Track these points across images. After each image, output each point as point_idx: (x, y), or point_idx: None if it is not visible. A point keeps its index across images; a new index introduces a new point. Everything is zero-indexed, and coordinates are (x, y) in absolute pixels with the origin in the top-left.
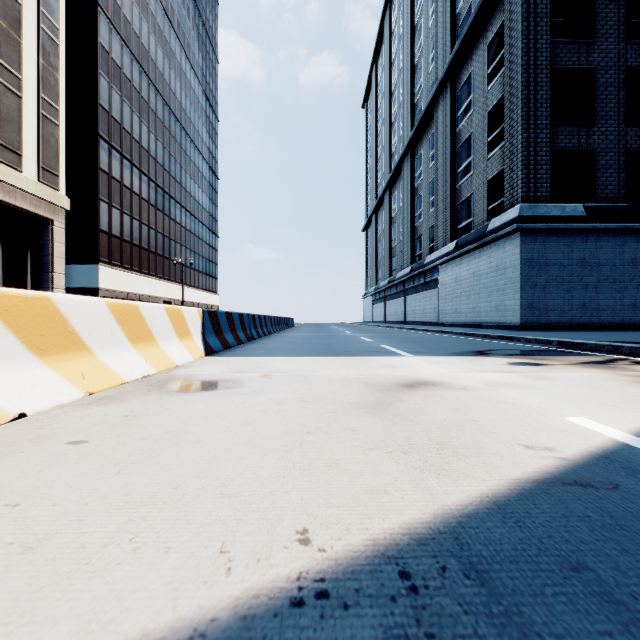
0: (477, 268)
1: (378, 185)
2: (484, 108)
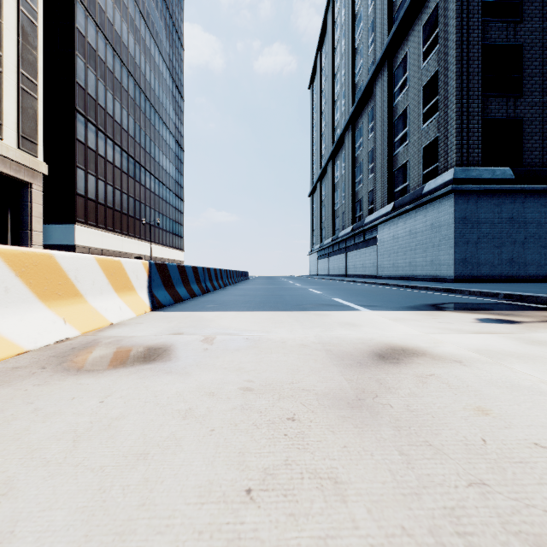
0: (413, 227)
1: (322, 156)
2: (419, 83)
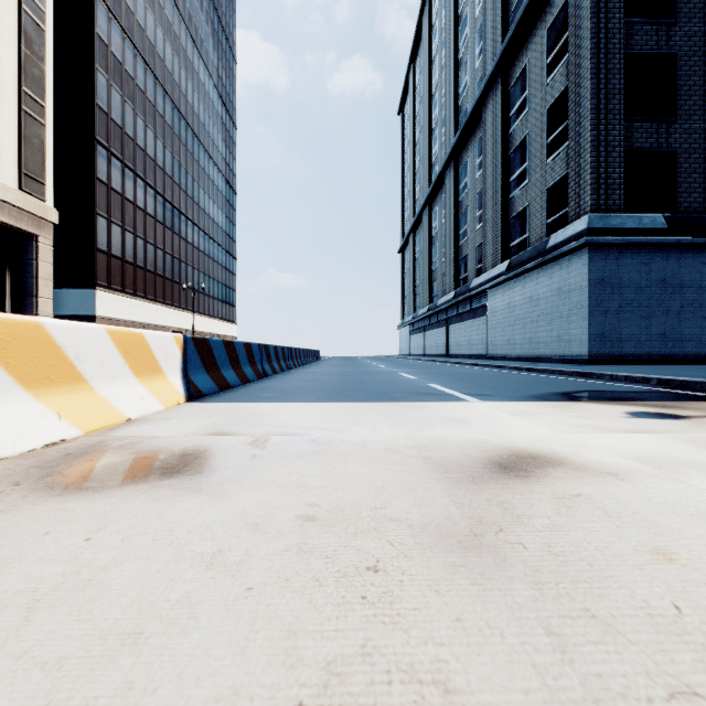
0: (535, 291)
1: (416, 201)
2: (542, 104)
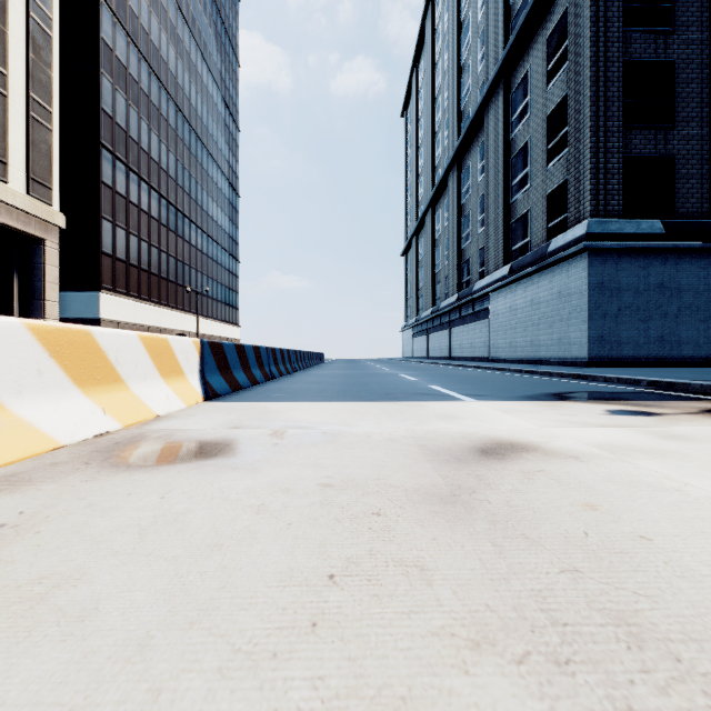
0: (536, 295)
1: (419, 203)
2: (543, 110)
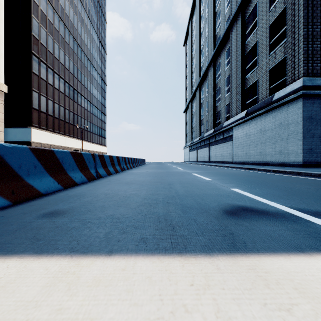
0: (263, 126)
1: (192, 86)
2: (267, 23)
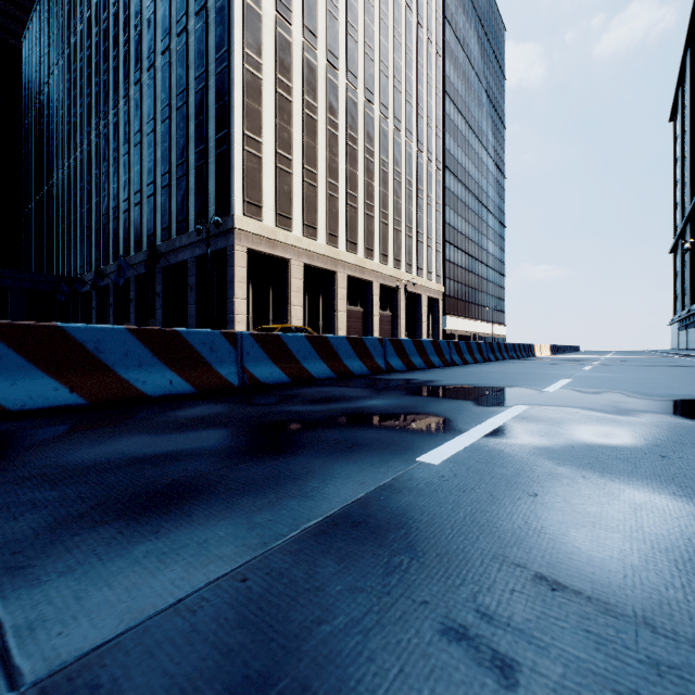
0: None
1: (684, 210)
2: None
